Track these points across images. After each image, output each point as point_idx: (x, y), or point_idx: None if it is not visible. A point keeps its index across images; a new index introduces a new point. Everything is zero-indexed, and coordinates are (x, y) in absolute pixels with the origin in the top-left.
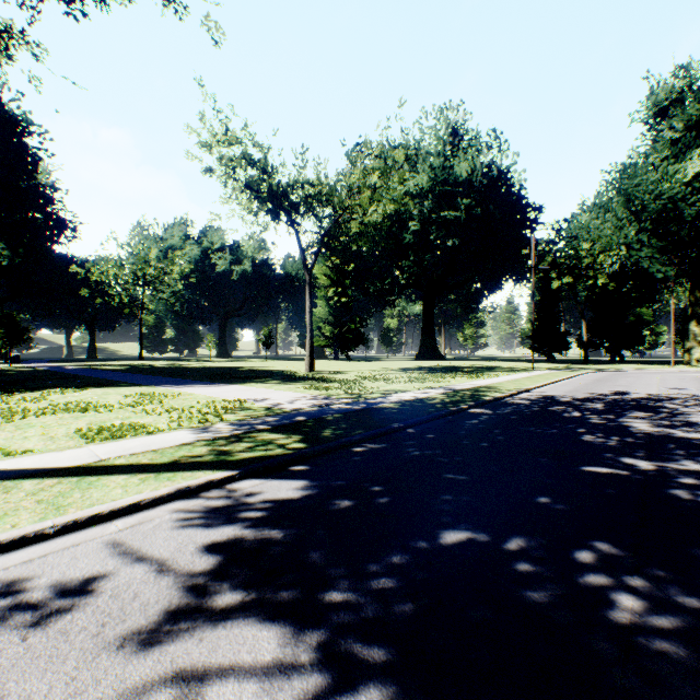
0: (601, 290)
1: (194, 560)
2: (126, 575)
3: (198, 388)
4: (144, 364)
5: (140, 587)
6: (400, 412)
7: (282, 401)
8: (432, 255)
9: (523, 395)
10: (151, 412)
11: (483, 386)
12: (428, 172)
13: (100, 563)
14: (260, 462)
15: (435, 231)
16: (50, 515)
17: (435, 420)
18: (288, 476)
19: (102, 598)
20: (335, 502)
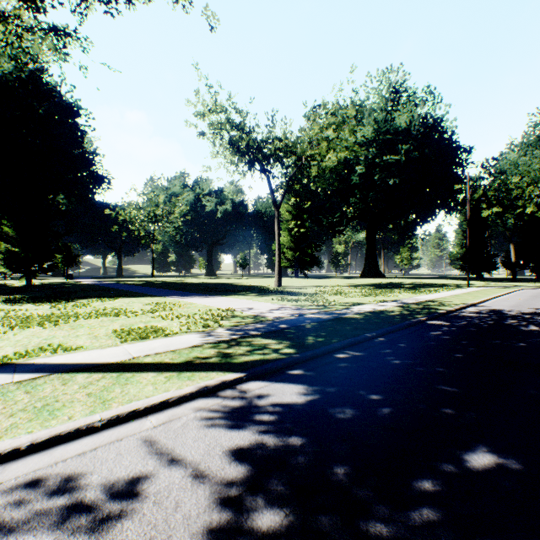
0: (529, 217)
1: (223, 466)
2: (165, 479)
3: (196, 299)
4: (155, 280)
5: (179, 495)
6: (367, 323)
7: (263, 311)
8: (375, 192)
9: (470, 309)
10: (165, 318)
11: (431, 300)
12: (372, 125)
13: (141, 462)
14: (261, 365)
15: (379, 172)
16: (98, 409)
17: (400, 330)
18: (287, 379)
19: (146, 505)
20: (339, 410)
